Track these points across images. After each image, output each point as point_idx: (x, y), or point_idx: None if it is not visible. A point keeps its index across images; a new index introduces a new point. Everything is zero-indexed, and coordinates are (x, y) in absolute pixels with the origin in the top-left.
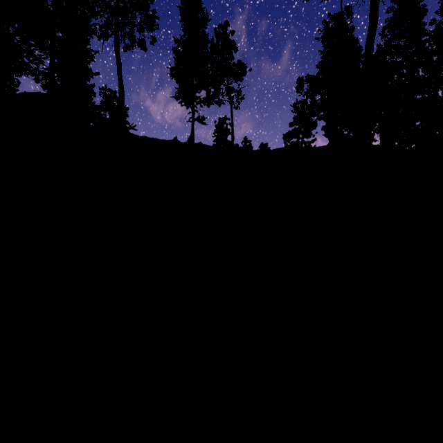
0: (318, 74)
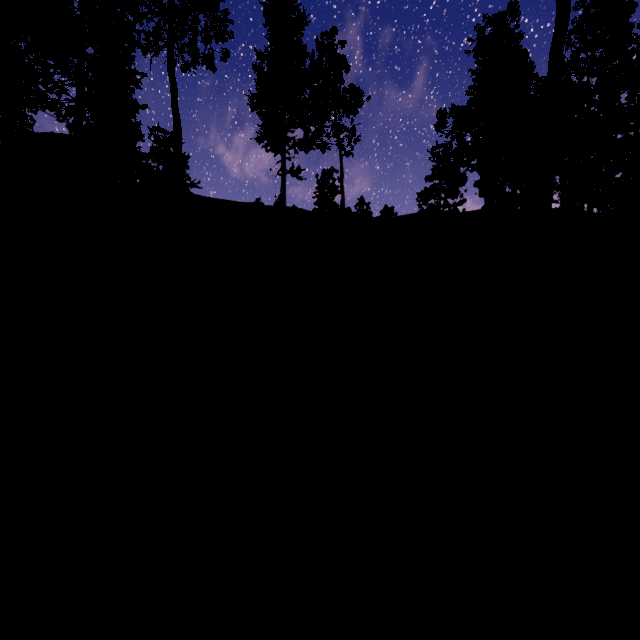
0: (469, 103)
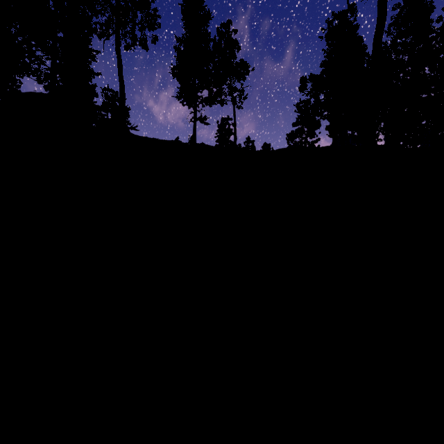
0: (321, 73)
